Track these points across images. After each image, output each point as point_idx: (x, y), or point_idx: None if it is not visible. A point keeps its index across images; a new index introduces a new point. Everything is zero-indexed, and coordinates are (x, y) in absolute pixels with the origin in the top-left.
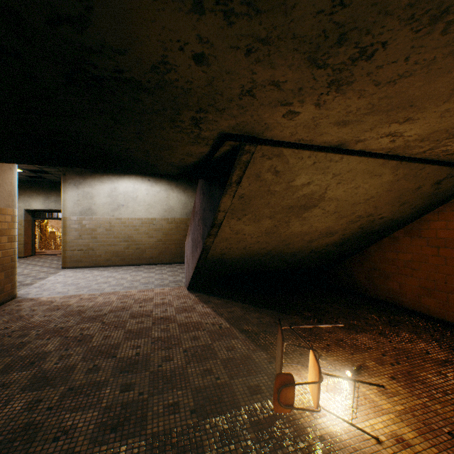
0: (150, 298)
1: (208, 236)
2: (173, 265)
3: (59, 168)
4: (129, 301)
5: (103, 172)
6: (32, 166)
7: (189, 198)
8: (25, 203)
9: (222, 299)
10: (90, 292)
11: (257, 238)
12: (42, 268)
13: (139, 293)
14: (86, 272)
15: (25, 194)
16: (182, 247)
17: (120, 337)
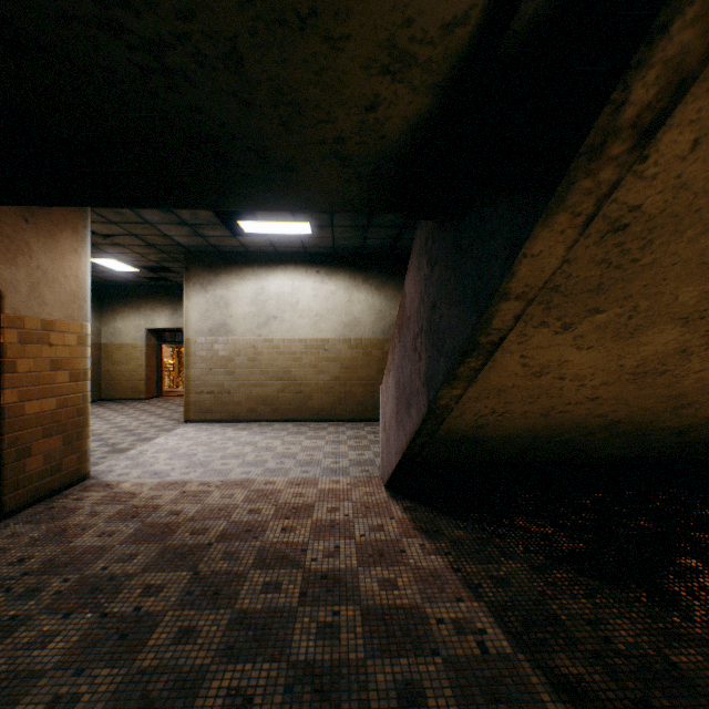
0: (306, 504)
1: (447, 382)
2: (359, 424)
3: (182, 261)
4: (265, 510)
5: (243, 261)
6: (146, 260)
7: (388, 301)
8: (146, 320)
9: (467, 528)
10: (204, 477)
11: (594, 389)
12: (158, 419)
13: (288, 488)
14: (216, 431)
15: (146, 306)
16: (375, 392)
17: (213, 640)
